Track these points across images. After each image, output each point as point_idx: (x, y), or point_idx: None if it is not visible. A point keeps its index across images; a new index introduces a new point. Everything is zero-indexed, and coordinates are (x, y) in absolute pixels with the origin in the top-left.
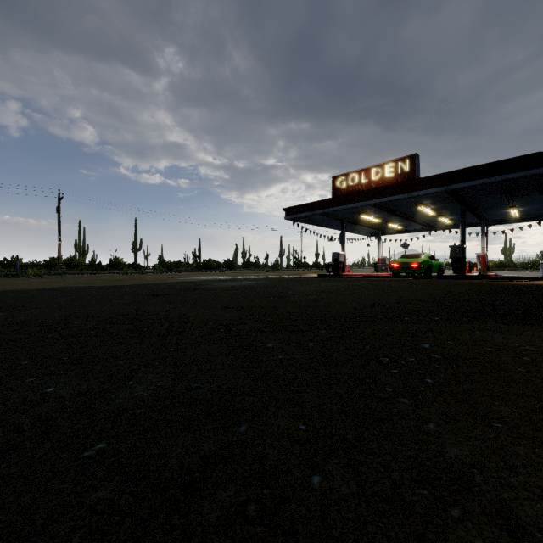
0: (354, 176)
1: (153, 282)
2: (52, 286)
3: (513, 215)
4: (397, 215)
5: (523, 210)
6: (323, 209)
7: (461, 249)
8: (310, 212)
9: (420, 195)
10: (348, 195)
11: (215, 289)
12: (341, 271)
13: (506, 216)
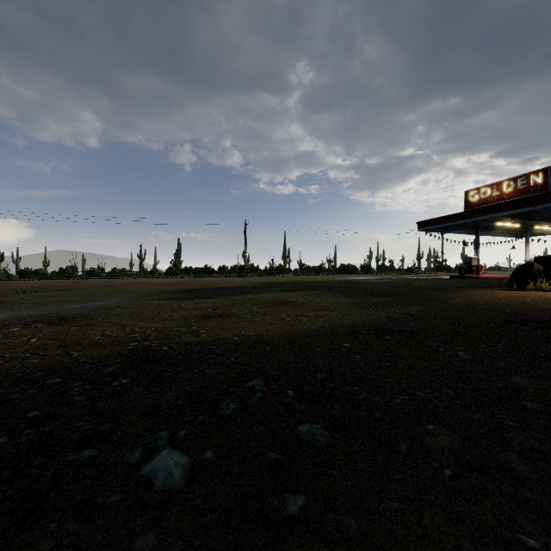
0: (485, 190)
1: (326, 280)
2: (281, 281)
3: None
4: (537, 220)
5: None
6: (453, 222)
7: None
8: (440, 224)
9: (545, 207)
10: (475, 210)
11: (369, 283)
12: (474, 273)
13: None
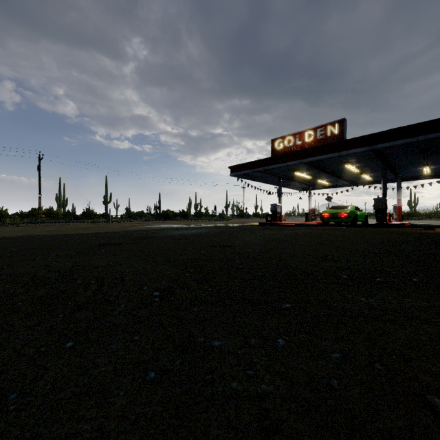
0: (289, 139)
1: (114, 231)
2: (17, 234)
3: (425, 173)
4: (326, 172)
5: (433, 168)
6: (263, 167)
7: (383, 201)
8: (252, 169)
9: (349, 154)
10: (285, 154)
11: (166, 238)
12: (278, 220)
13: (418, 173)
